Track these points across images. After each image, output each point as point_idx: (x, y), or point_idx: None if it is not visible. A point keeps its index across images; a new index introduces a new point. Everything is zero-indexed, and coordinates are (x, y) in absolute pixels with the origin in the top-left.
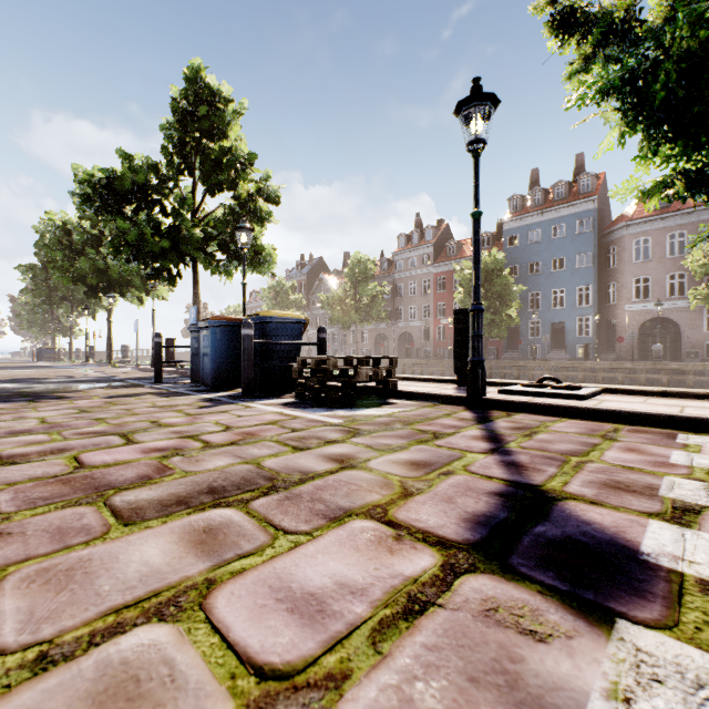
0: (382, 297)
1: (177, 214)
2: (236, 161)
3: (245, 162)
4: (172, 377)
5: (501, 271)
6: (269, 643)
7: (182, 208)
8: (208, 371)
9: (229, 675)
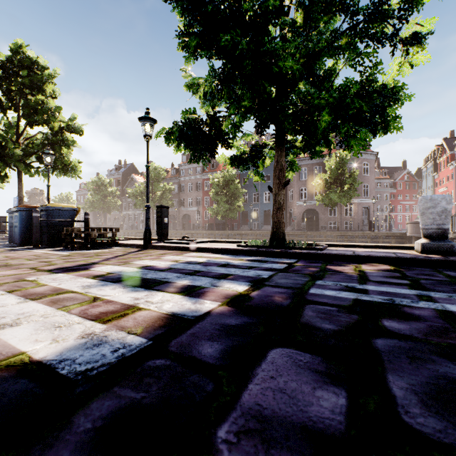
0: (170, 192)
1: (3, 138)
2: (47, 109)
3: (54, 111)
4: None
5: (233, 181)
6: None
7: (7, 135)
8: (18, 236)
9: None
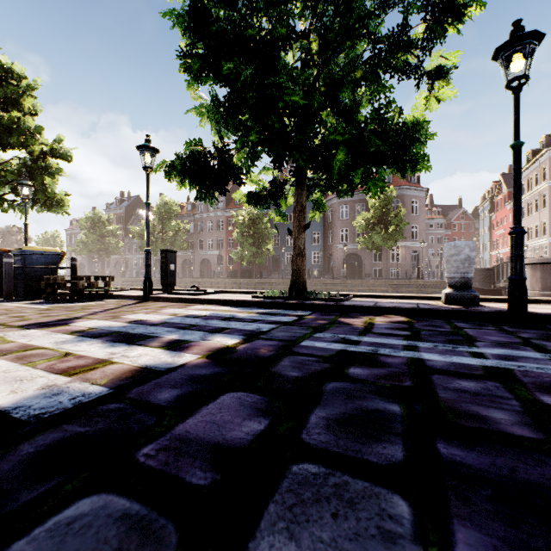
0: (185, 232)
1: None
2: (25, 129)
3: (33, 131)
4: None
5: (262, 220)
6: None
7: None
8: None
9: None
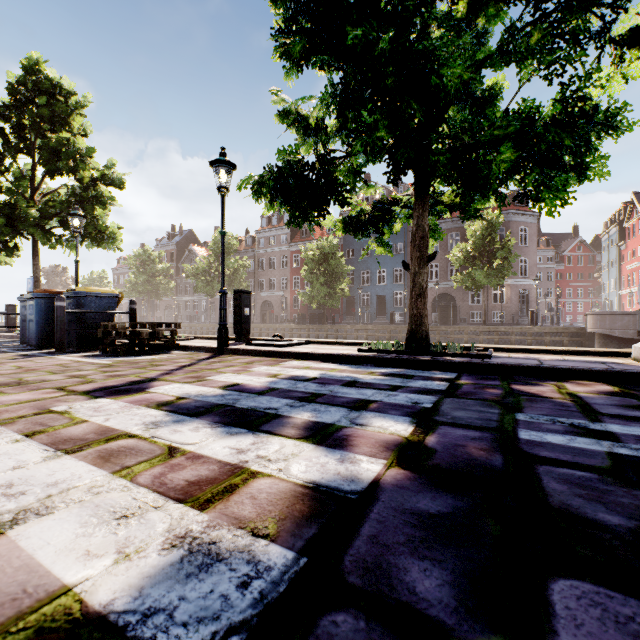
0: (244, 270)
1: (13, 193)
2: (75, 152)
3: (84, 154)
4: (6, 340)
5: (335, 254)
6: None
7: (17, 188)
8: (33, 334)
9: None
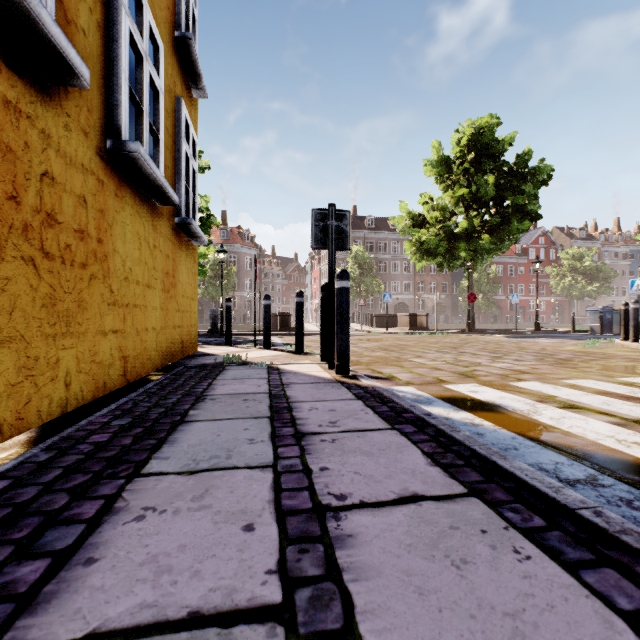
0: None
1: None
2: None
3: None
4: None
5: None
6: None
7: None
8: None
9: None
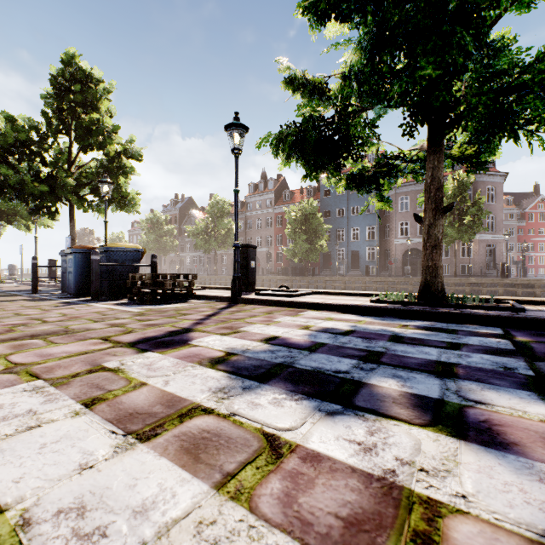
0: None
1: (54, 165)
2: (103, 129)
3: (110, 131)
4: (49, 289)
5: (315, 215)
6: (25, 360)
7: (58, 162)
8: (72, 284)
9: (6, 365)
